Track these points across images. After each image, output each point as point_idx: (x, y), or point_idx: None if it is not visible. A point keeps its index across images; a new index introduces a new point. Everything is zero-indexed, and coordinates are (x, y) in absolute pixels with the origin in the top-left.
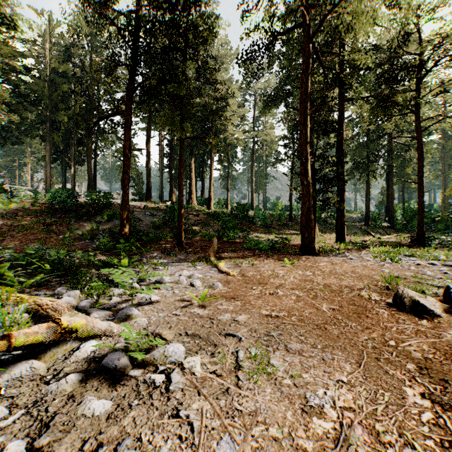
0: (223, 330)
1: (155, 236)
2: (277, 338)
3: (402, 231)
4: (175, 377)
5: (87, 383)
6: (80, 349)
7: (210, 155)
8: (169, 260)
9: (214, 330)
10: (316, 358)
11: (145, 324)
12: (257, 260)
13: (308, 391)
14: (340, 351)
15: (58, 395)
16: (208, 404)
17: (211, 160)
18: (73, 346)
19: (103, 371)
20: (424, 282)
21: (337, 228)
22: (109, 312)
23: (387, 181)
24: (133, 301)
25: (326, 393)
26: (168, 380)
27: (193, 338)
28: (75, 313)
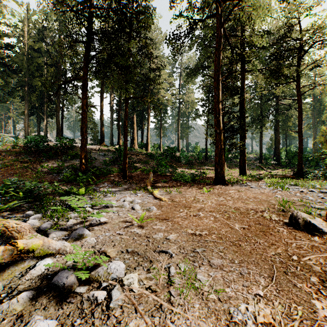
0: (157, 248)
1: (106, 170)
2: (202, 254)
3: (285, 167)
4: (115, 294)
5: (37, 300)
6: (35, 267)
7: (148, 111)
8: (116, 189)
9: (150, 247)
10: (234, 272)
11: (93, 242)
12: (182, 189)
13: (232, 306)
14: (254, 266)
15: (8, 314)
16: (144, 322)
17: (148, 115)
18: (30, 264)
19: (53, 289)
20: (308, 205)
21: (240, 165)
22: (65, 232)
23: (275, 131)
24: (86, 223)
25: (248, 308)
26: (109, 297)
27: (133, 255)
28: (35, 234)
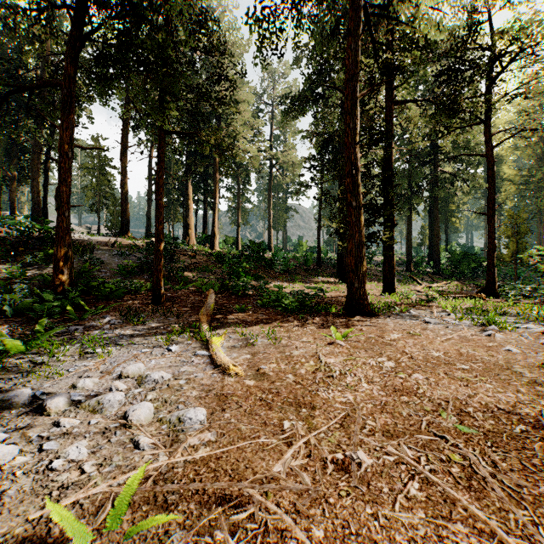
0: None
1: (119, 287)
2: None
3: (449, 278)
4: None
5: None
6: None
7: (214, 177)
8: (126, 331)
9: None
10: None
11: None
12: (282, 330)
13: None
14: None
15: None
16: None
17: (215, 184)
18: None
19: None
20: None
21: (384, 274)
22: None
23: (429, 218)
24: None
25: None
26: None
27: None
28: None
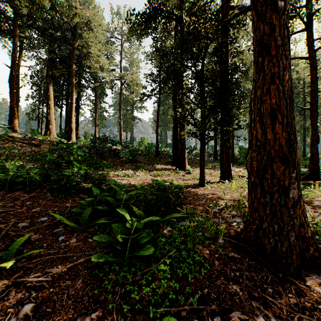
0: None
1: None
2: None
3: (240, 164)
4: None
5: None
6: None
7: (71, 81)
8: None
9: None
10: None
11: None
12: None
13: None
14: None
15: None
16: None
17: (72, 87)
18: None
19: None
20: None
21: (222, 162)
22: None
23: None
24: None
25: None
26: None
27: None
28: None
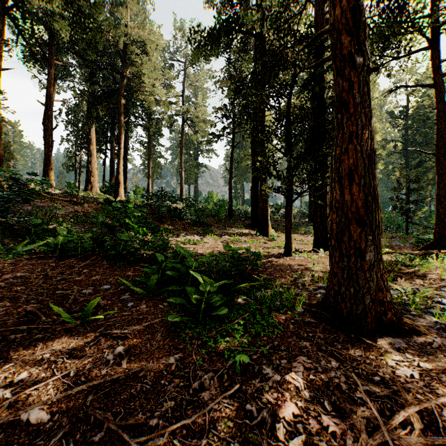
0: None
1: None
2: None
3: None
4: None
5: None
6: None
7: (119, 120)
8: None
9: None
10: None
11: None
12: None
13: None
14: None
15: None
16: None
17: (120, 127)
18: None
19: None
20: None
21: (316, 226)
22: None
23: None
24: None
25: None
26: None
27: None
28: None
